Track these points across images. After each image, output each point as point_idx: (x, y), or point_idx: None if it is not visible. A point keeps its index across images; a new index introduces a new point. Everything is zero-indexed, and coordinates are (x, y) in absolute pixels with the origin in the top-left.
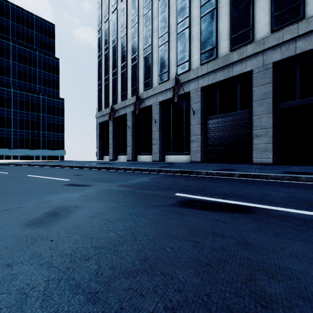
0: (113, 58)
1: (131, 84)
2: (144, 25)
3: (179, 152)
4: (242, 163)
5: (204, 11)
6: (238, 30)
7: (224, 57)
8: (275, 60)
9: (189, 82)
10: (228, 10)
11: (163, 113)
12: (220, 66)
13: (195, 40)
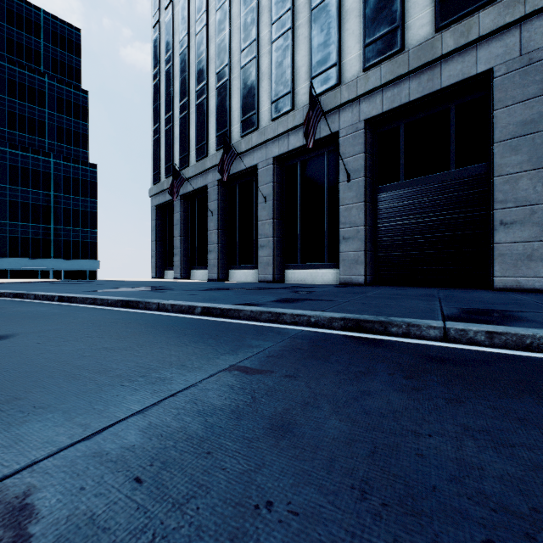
0: (181, 77)
1: (216, 126)
2: (242, 2)
3: (314, 262)
4: (461, 287)
5: None
6: None
7: (422, 47)
8: None
9: (338, 111)
10: None
11: (280, 182)
12: (411, 67)
13: (351, 18)
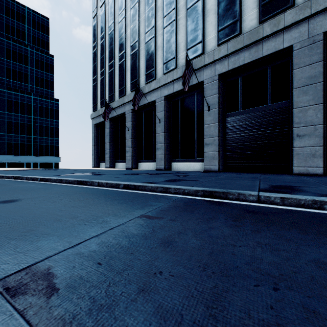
0: (109, 48)
1: (131, 77)
2: (146, 4)
3: (189, 158)
4: (274, 173)
5: None
6: None
7: (251, 32)
8: None
9: (202, 69)
10: None
11: (169, 111)
12: (245, 44)
13: (210, 14)
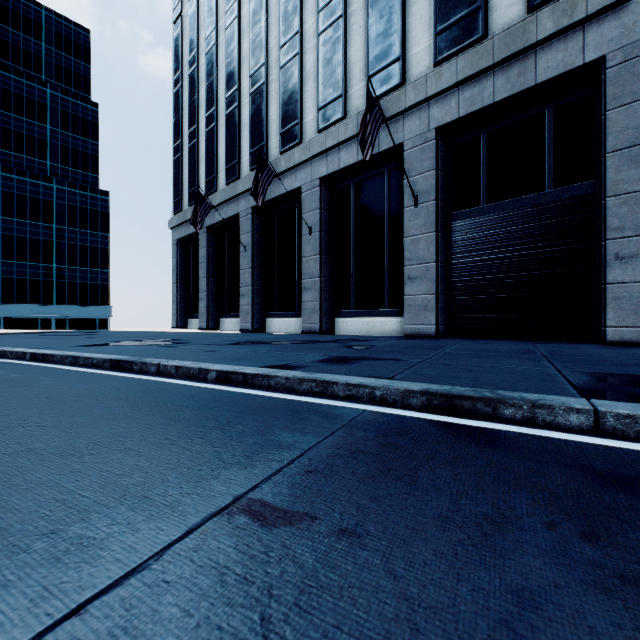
0: (207, 82)
1: (250, 140)
2: None
3: (372, 309)
4: (561, 340)
5: None
6: None
7: (511, 32)
8: None
9: (402, 117)
10: None
11: (329, 209)
12: (496, 58)
13: None
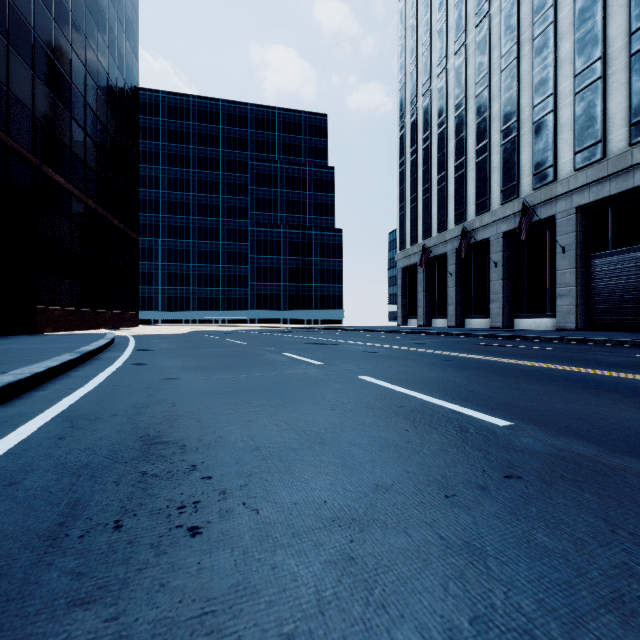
0: (424, 167)
1: (454, 207)
2: (476, 112)
3: (538, 313)
4: None
5: (581, 83)
6: None
7: (617, 158)
8: None
9: (554, 199)
10: (625, 78)
11: (509, 250)
12: (609, 172)
13: (565, 131)
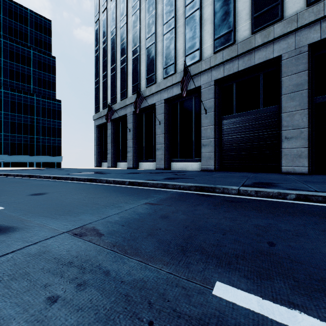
0: (111, 52)
1: (132, 81)
2: (147, 11)
3: (187, 158)
4: (266, 172)
5: None
6: (262, 6)
7: (244, 42)
8: (312, 41)
9: (200, 74)
10: None
11: (168, 113)
12: (239, 52)
13: (207, 23)
